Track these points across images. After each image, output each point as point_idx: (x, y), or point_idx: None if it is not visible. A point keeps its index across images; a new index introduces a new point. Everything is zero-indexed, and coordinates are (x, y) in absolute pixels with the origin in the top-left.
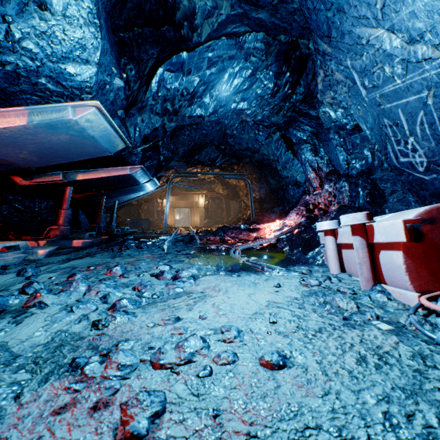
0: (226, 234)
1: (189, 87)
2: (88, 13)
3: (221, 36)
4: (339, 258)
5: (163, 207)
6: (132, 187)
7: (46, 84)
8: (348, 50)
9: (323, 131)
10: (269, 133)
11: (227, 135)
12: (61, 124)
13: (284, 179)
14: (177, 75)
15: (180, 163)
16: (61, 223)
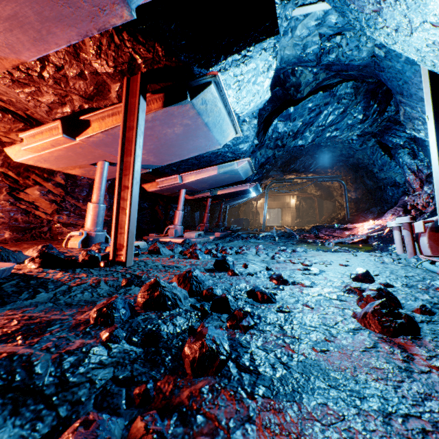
0: (320, 232)
1: (294, 129)
2: (254, 125)
3: (317, 88)
4: (403, 245)
5: (257, 208)
6: (243, 195)
7: (228, 155)
8: (417, 103)
9: (419, 138)
10: (363, 140)
11: (321, 146)
12: (230, 171)
13: (381, 180)
14: (285, 123)
15: (277, 173)
16: (205, 222)
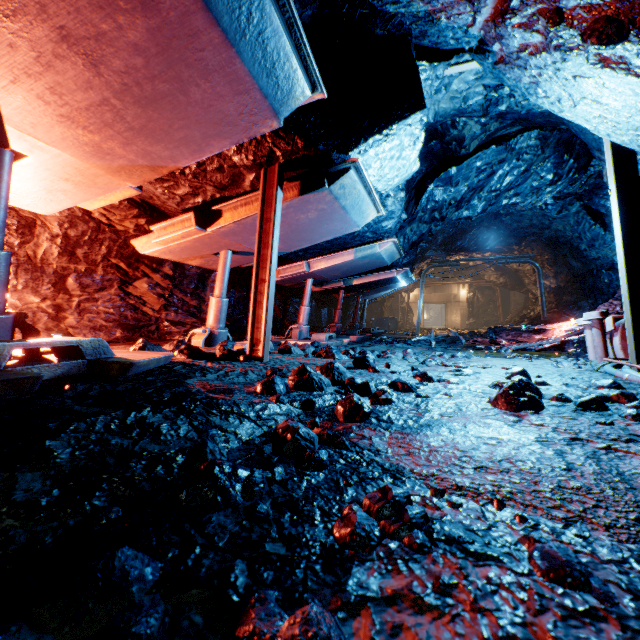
0: (499, 336)
1: (456, 196)
2: (400, 198)
3: (489, 140)
4: None
5: (409, 303)
6: (388, 285)
7: (368, 235)
8: None
9: None
10: (563, 204)
11: (501, 215)
12: (370, 255)
13: (592, 261)
14: (445, 189)
15: (437, 253)
16: (336, 322)
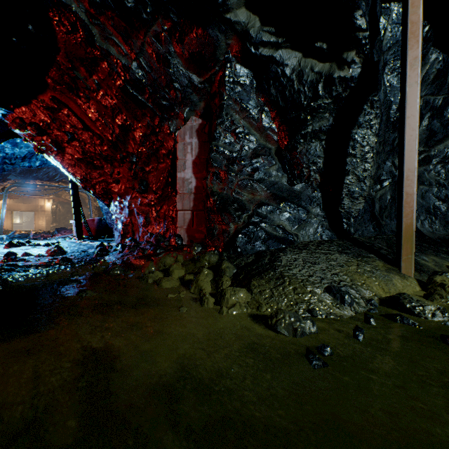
0: (60, 233)
1: (22, 154)
2: None
3: None
4: None
5: None
6: None
7: None
8: None
9: None
10: None
11: None
12: None
13: None
14: (13, 148)
15: (18, 178)
16: None
